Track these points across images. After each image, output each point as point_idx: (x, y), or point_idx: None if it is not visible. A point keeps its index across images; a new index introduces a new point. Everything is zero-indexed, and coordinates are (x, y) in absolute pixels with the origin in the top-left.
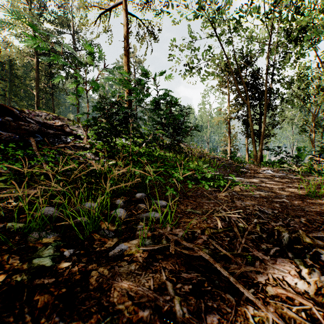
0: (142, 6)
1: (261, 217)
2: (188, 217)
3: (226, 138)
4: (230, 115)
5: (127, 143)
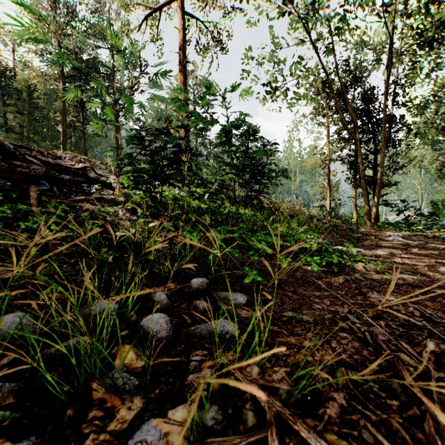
0: (204, 3)
1: (436, 335)
2: (289, 333)
3: (324, 189)
4: (329, 155)
5: (182, 195)
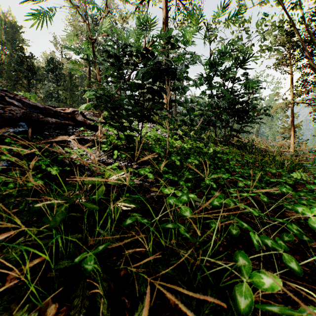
0: None
1: None
2: None
3: (285, 129)
4: (294, 99)
5: (164, 136)
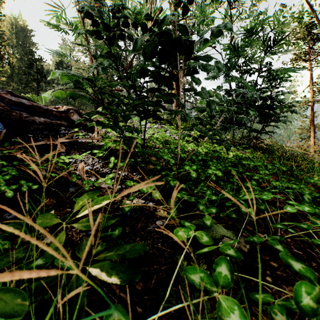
0: None
1: None
2: None
3: (303, 130)
4: (315, 96)
5: (174, 138)
